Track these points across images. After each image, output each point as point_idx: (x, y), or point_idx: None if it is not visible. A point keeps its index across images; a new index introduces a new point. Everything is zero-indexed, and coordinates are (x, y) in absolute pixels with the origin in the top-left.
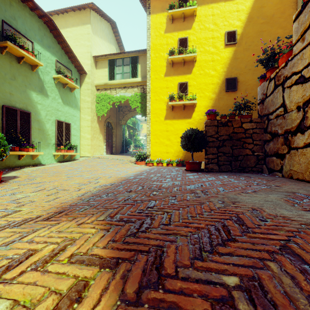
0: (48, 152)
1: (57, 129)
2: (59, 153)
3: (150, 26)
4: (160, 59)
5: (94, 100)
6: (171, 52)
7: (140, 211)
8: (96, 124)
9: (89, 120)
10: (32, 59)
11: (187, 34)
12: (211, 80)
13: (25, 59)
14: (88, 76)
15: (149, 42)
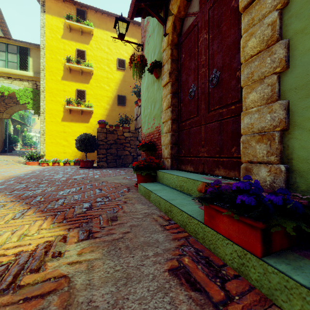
0: None
1: None
2: None
3: (45, 24)
4: (56, 61)
5: None
6: (68, 59)
7: (32, 189)
8: None
9: None
10: None
11: (85, 48)
12: (106, 93)
13: None
14: None
15: (44, 41)
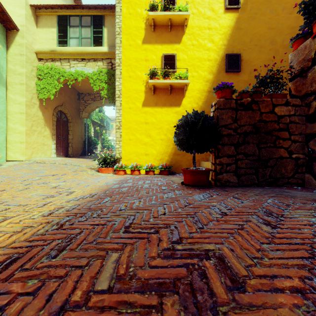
0: None
1: None
2: None
3: None
4: (135, 17)
5: (32, 73)
6: (152, 7)
7: None
8: (36, 111)
9: (23, 104)
10: None
11: None
12: (207, 55)
13: None
14: (22, 34)
15: None
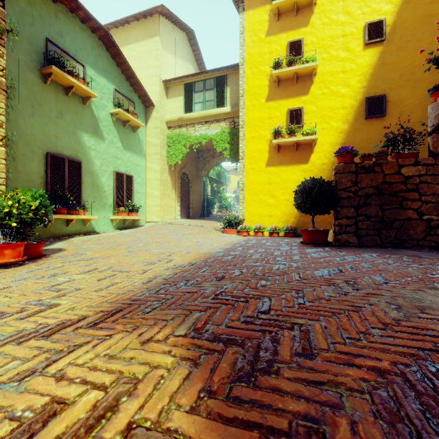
0: (104, 216)
1: (116, 183)
2: (118, 217)
3: (244, 28)
4: (259, 76)
5: (164, 142)
6: (276, 64)
7: (247, 319)
8: (167, 176)
9: (158, 171)
10: (83, 89)
11: (301, 34)
12: (341, 102)
13: (75, 90)
14: (157, 109)
15: (243, 53)
